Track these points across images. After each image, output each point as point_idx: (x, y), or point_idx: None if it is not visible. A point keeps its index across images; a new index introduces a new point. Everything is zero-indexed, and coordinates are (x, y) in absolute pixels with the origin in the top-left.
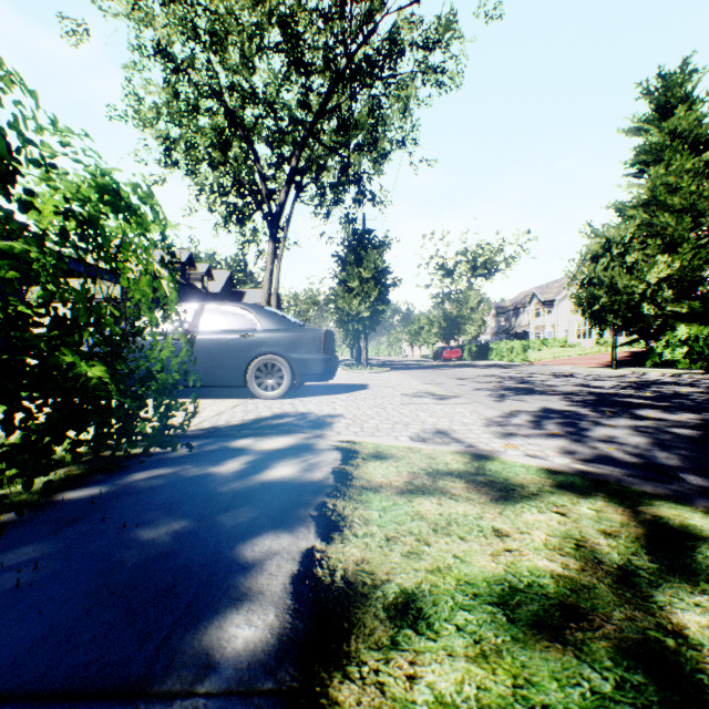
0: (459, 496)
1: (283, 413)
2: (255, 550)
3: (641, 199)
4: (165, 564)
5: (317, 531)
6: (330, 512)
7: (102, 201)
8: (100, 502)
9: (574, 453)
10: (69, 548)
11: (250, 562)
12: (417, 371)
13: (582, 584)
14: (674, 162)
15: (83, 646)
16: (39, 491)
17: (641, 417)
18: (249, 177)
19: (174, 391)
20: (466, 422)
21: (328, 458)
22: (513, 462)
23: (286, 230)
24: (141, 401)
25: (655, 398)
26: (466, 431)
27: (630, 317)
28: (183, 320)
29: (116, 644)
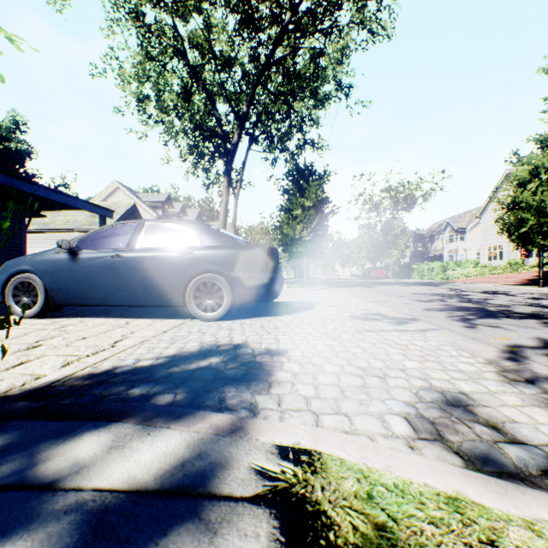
0: None
1: (211, 346)
2: None
3: None
4: None
5: None
6: None
7: None
8: None
9: None
10: None
11: None
12: (353, 288)
13: None
14: None
15: None
16: None
17: None
18: (208, 123)
19: None
20: (469, 371)
21: None
22: None
23: (241, 173)
24: None
25: None
26: (492, 398)
27: None
28: None
29: None
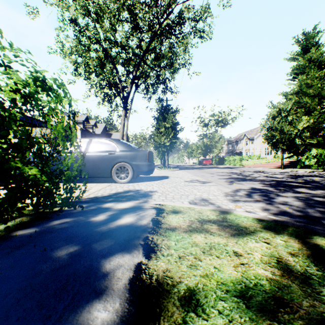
0: (215, 233)
1: (128, 190)
2: (111, 263)
3: (295, 91)
4: (63, 272)
5: (143, 252)
6: (150, 242)
7: (36, 85)
8: (34, 236)
9: (268, 210)
10: (14, 263)
11: (108, 271)
12: (191, 170)
13: (283, 284)
14: (310, 73)
15: (12, 324)
16: (5, 230)
17: (298, 192)
18: (114, 80)
19: (75, 180)
20: (216, 194)
21: (149, 213)
22: (240, 215)
23: (131, 105)
24: (57, 185)
25: (303, 183)
26: (216, 199)
27: (290, 145)
28: (79, 146)
29: (30, 322)
